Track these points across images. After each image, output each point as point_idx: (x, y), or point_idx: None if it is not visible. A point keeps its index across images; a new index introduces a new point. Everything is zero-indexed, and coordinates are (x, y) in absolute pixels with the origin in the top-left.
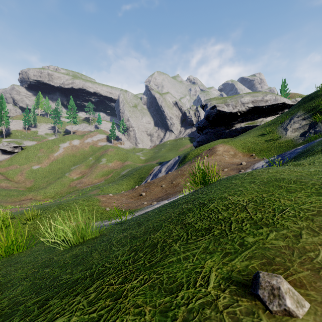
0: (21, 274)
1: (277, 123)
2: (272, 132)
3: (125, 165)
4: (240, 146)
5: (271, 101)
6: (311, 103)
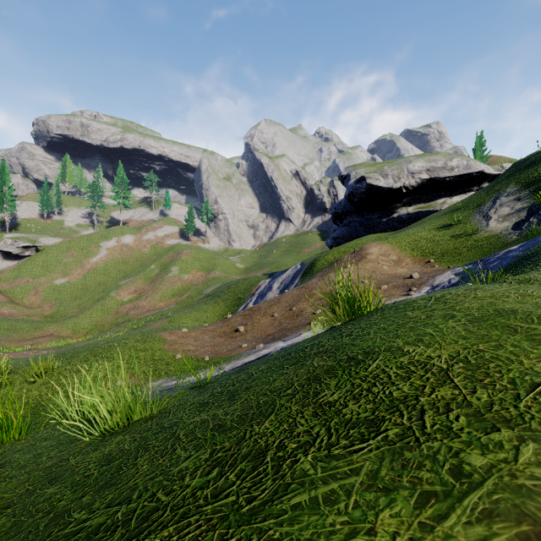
0: (2, 494)
1: (471, 206)
2: (464, 222)
3: (210, 278)
4: (407, 245)
5: (460, 169)
6: (530, 171)
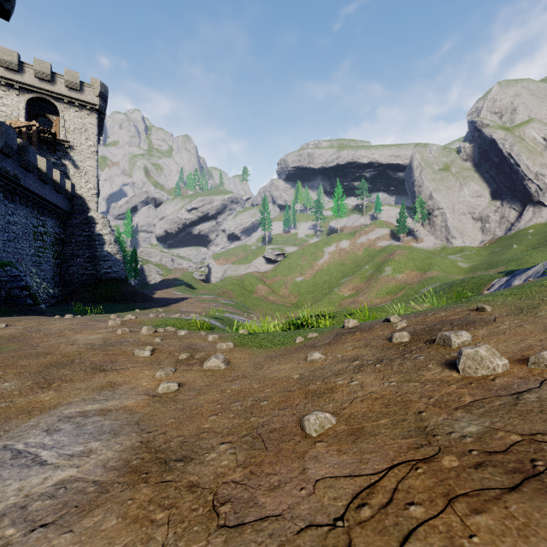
0: None
1: None
2: None
3: (426, 278)
4: None
5: None
6: None
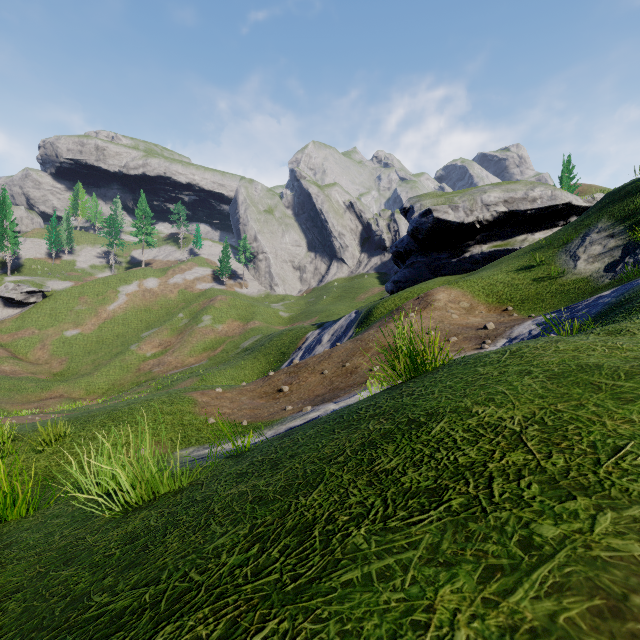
0: (10, 578)
1: (556, 244)
2: (548, 263)
3: (248, 329)
4: (481, 290)
5: (544, 201)
6: (625, 203)
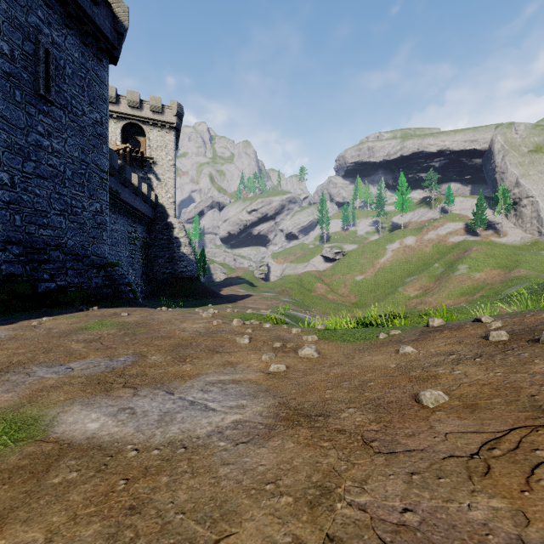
0: None
1: None
2: None
3: (511, 277)
4: None
5: None
6: None
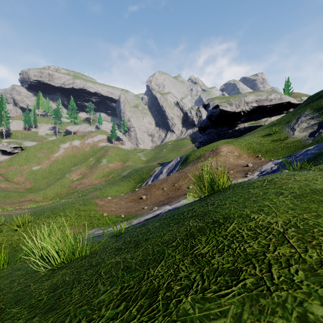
0: None
1: (283, 123)
2: (279, 132)
3: (125, 166)
4: (244, 146)
5: (276, 101)
6: (319, 101)
